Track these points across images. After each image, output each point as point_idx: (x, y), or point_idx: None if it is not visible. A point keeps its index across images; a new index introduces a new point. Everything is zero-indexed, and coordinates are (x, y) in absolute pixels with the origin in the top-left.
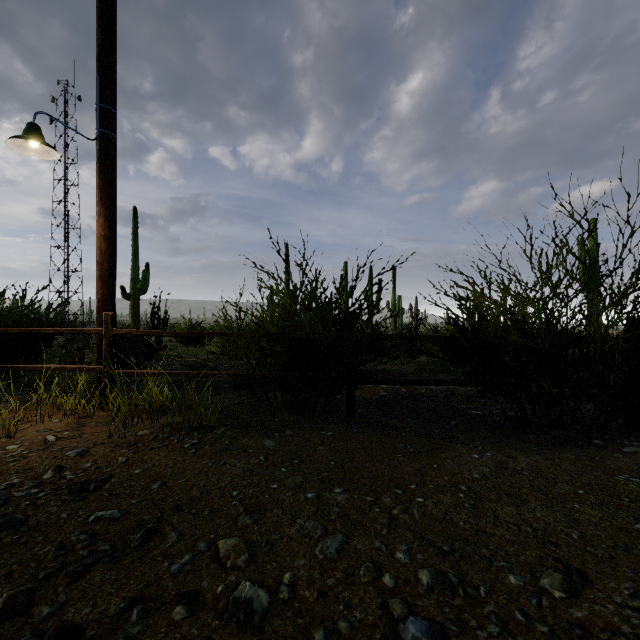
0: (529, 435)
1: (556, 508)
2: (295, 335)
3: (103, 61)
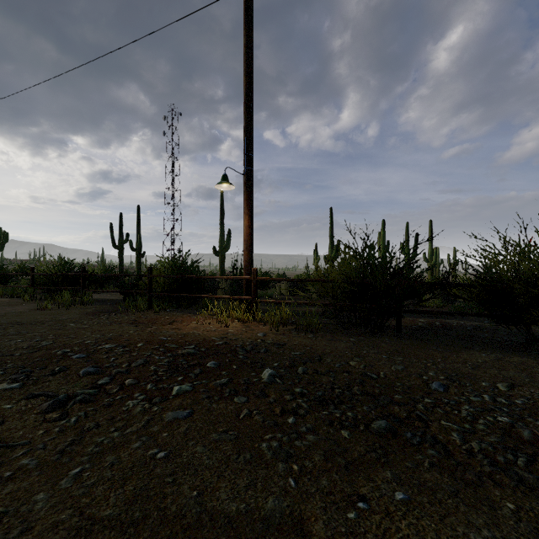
0: (533, 352)
1: (524, 373)
2: (362, 282)
3: (248, 130)
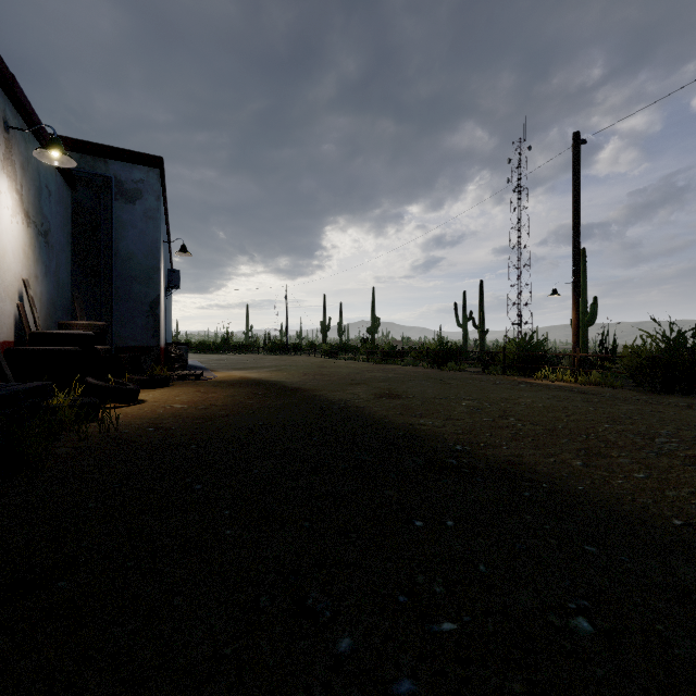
0: None
1: None
2: (660, 357)
3: (575, 251)
